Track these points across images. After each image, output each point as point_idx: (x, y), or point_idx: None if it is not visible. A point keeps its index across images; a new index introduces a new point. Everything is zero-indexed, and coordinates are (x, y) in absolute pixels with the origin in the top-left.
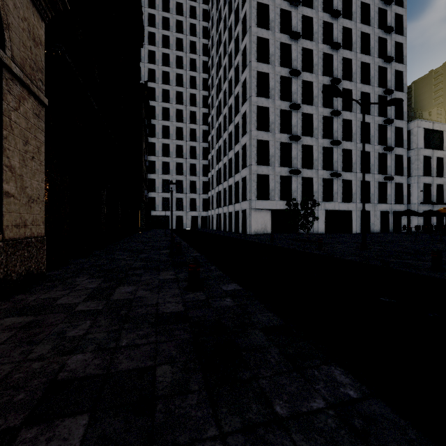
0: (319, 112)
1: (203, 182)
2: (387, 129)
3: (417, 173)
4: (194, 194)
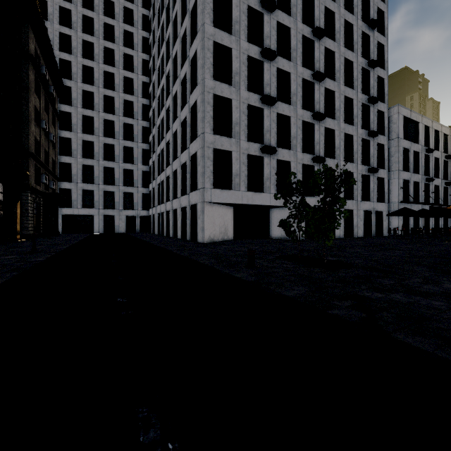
0: (298, 72)
1: (144, 173)
2: (370, 110)
3: (397, 167)
4: (130, 187)
